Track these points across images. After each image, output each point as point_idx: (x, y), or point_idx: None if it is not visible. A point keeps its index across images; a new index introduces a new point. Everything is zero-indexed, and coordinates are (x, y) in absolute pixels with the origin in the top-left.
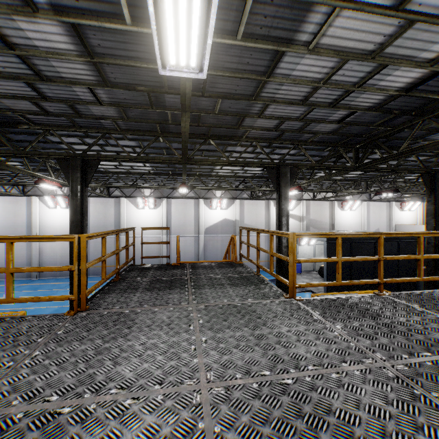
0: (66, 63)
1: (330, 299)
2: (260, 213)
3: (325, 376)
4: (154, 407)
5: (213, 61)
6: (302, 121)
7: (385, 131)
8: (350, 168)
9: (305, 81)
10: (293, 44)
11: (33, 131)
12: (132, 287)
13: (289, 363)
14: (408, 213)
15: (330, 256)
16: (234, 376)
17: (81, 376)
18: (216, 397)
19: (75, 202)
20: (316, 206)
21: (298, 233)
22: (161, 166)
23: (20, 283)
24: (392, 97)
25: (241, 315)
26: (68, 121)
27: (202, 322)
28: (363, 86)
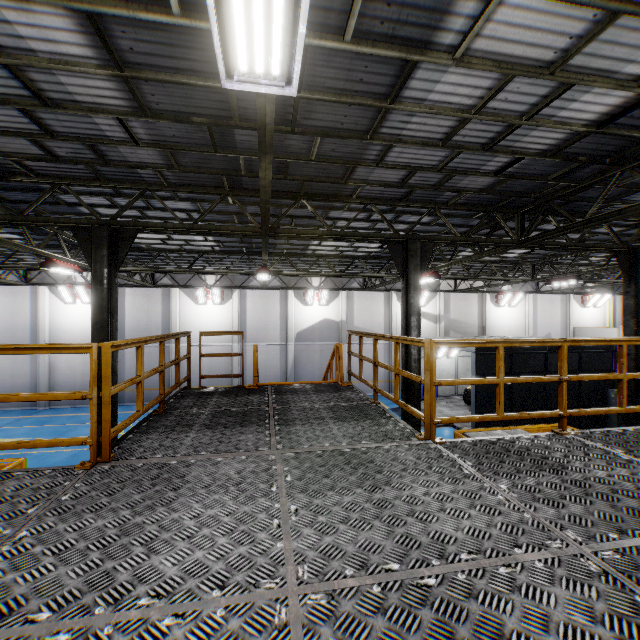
0: (82, 78)
1: (488, 441)
2: (377, 311)
3: (489, 571)
4: (210, 630)
5: (308, 77)
6: (442, 172)
7: (565, 188)
8: (512, 243)
9: (448, 110)
10: (431, 51)
11: (37, 186)
12: (184, 423)
13: (429, 550)
14: (592, 311)
15: (480, 373)
16: (343, 572)
17: (92, 574)
18: (313, 611)
19: (100, 294)
20: (459, 300)
21: (439, 340)
22: (231, 240)
23: (21, 415)
24: (576, 135)
25: (351, 467)
26: (89, 171)
27: (291, 479)
28: (534, 118)
